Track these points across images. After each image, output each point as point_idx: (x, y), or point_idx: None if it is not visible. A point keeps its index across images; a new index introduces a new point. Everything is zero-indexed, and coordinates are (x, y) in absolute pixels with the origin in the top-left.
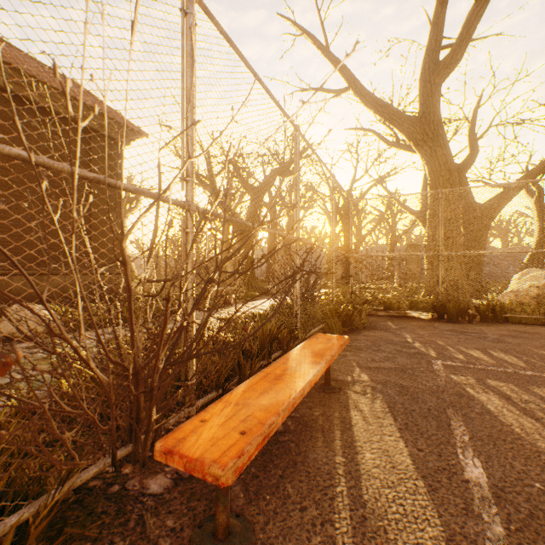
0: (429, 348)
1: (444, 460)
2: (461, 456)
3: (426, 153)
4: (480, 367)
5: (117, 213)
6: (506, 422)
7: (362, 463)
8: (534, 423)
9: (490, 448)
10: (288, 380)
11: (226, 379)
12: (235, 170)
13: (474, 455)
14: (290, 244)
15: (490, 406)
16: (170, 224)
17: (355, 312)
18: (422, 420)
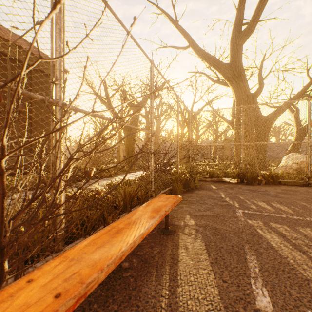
0: (235, 201)
1: (241, 290)
2: (254, 286)
3: (234, 85)
4: (266, 214)
5: (49, 119)
6: (283, 255)
7: (181, 296)
8: (302, 255)
9: (274, 278)
10: (125, 233)
11: (92, 228)
12: (123, 94)
13: (263, 284)
14: (136, 132)
15: (273, 243)
16: (21, 110)
17: (191, 179)
18: (227, 255)
